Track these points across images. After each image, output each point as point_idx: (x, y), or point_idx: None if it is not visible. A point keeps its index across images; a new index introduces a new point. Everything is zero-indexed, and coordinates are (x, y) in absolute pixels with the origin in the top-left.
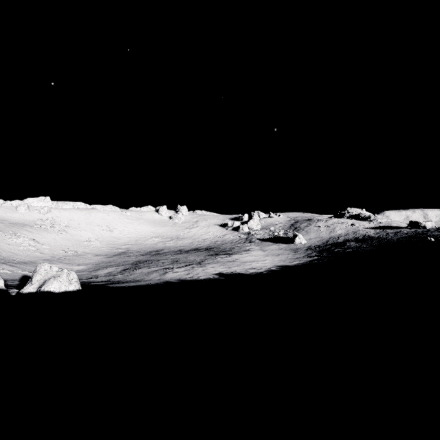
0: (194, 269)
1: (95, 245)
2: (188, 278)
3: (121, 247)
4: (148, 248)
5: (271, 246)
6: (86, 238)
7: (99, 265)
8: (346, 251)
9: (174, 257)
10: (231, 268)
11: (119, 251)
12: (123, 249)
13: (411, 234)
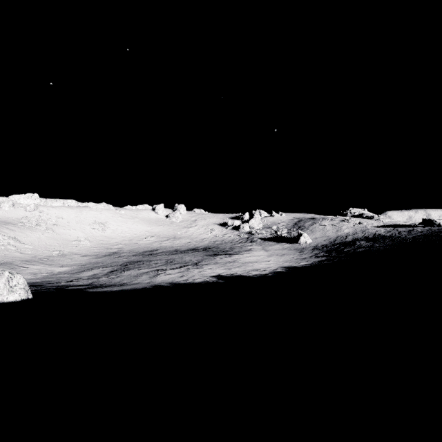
0: (189, 271)
1: (84, 245)
2: (181, 281)
3: (113, 247)
4: (142, 248)
5: (274, 246)
6: (75, 238)
7: (85, 266)
8: (357, 250)
9: (168, 257)
10: (231, 269)
11: (110, 251)
12: (115, 249)
13: (427, 232)
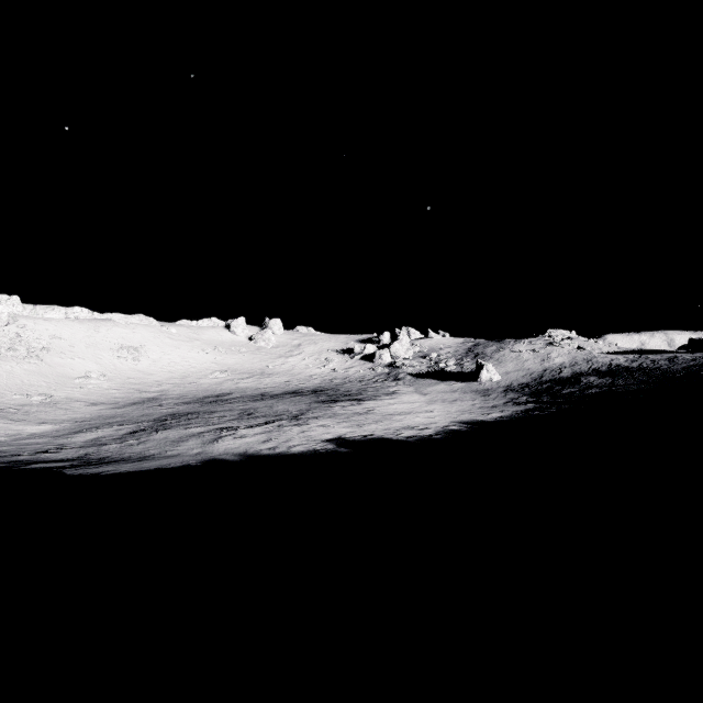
0: (282, 431)
1: (97, 385)
2: (264, 450)
3: (150, 390)
4: (204, 391)
5: (435, 386)
6: (82, 373)
7: (87, 422)
8: (587, 392)
9: (246, 406)
10: (362, 427)
11: (144, 396)
12: (153, 393)
13: None
